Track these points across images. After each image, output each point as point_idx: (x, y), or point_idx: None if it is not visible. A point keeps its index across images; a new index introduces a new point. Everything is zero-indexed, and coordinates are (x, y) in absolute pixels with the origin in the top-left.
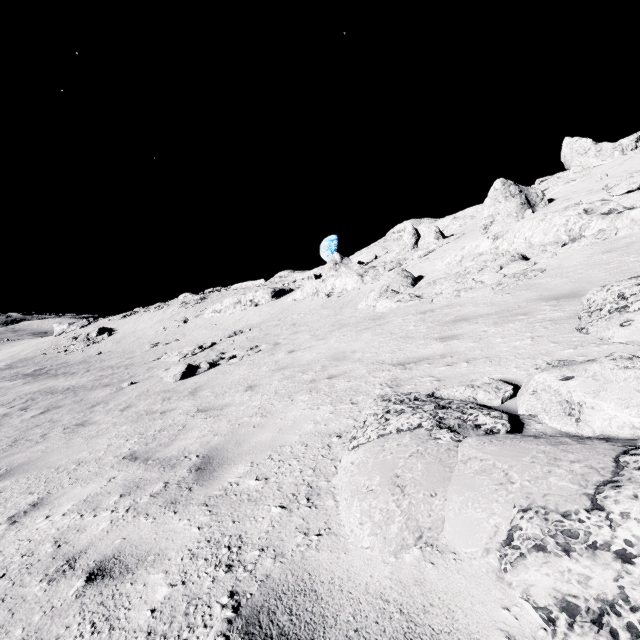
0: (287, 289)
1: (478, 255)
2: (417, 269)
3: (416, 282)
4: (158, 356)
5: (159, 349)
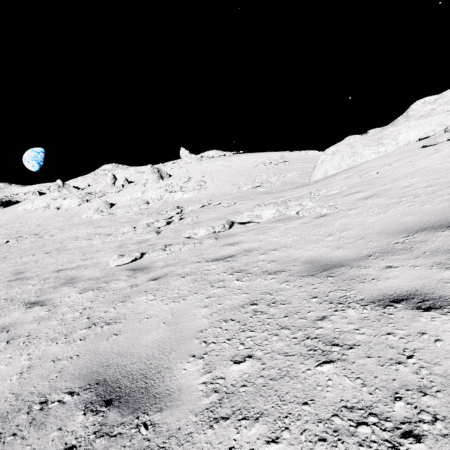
0: (14, 201)
1: (137, 198)
2: (113, 199)
3: (112, 207)
4: None
5: None
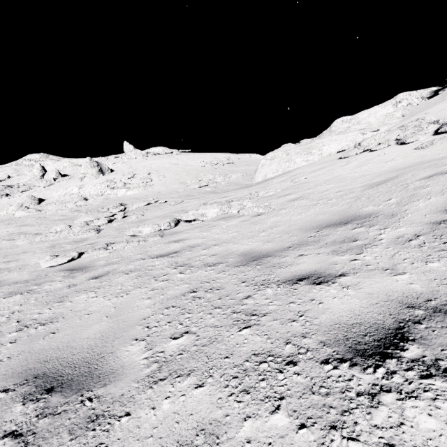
0: None
1: (72, 194)
2: (42, 194)
3: (40, 203)
4: None
5: None
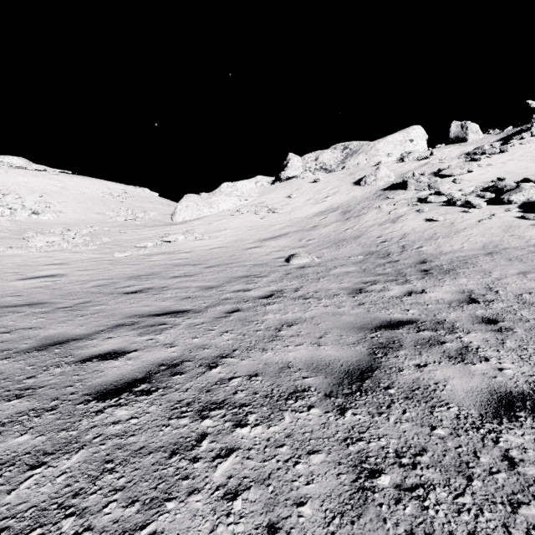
0: None
1: None
2: None
3: None
4: None
5: None
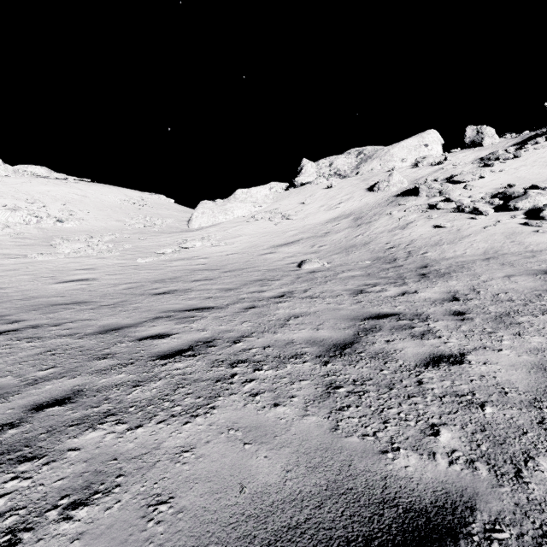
0: None
1: None
2: None
3: None
4: None
5: None
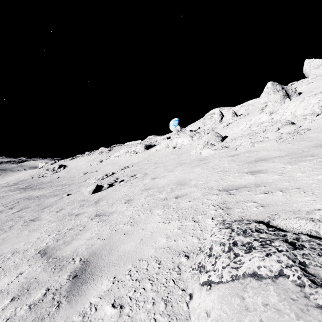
0: (152, 145)
1: (260, 123)
2: (223, 132)
3: (223, 139)
4: (85, 179)
5: (87, 175)
